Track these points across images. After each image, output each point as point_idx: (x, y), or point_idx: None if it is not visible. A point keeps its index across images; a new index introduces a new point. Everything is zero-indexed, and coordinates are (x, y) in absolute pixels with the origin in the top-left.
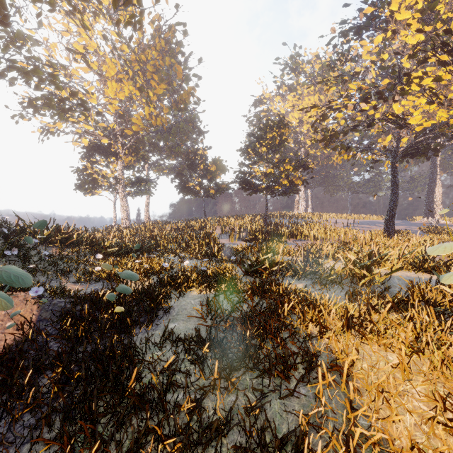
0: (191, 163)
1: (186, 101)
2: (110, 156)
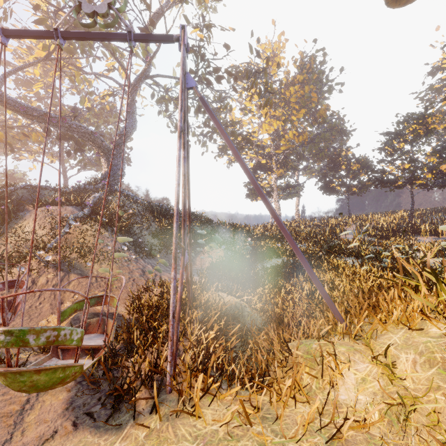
0: (332, 166)
1: (323, 116)
2: (267, 171)
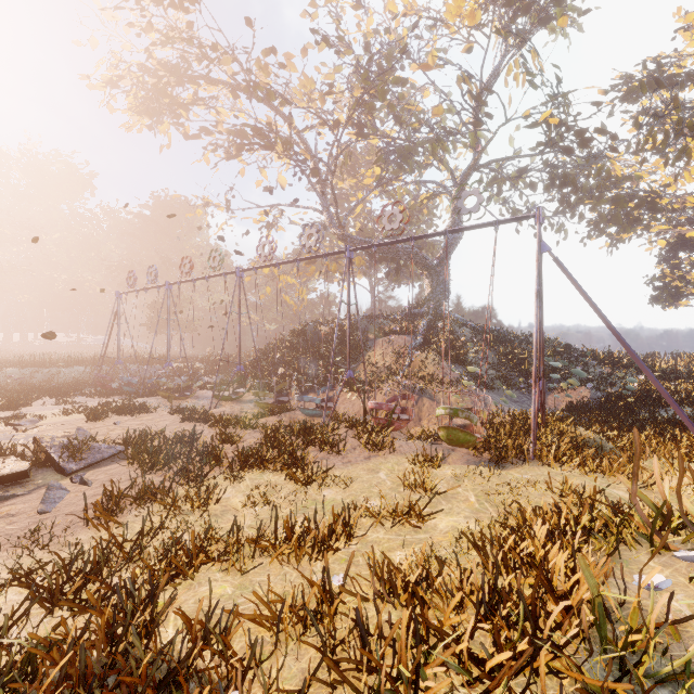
0: None
1: None
2: None
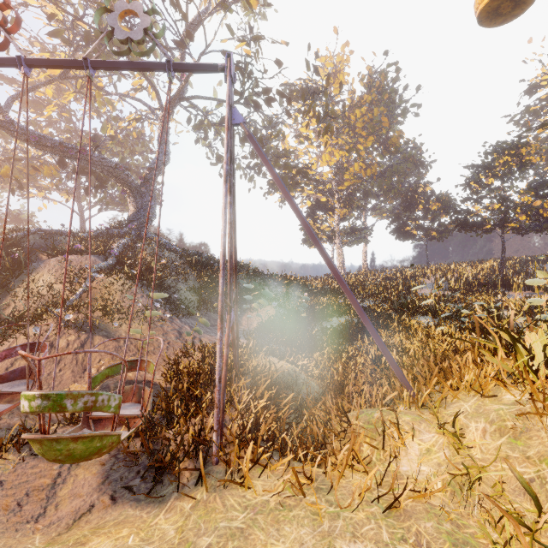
0: (407, 206)
1: (396, 145)
2: (328, 212)
